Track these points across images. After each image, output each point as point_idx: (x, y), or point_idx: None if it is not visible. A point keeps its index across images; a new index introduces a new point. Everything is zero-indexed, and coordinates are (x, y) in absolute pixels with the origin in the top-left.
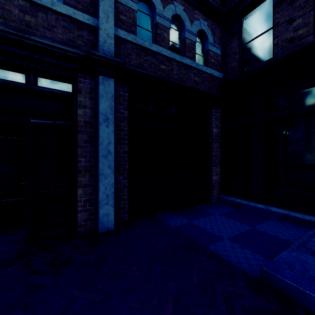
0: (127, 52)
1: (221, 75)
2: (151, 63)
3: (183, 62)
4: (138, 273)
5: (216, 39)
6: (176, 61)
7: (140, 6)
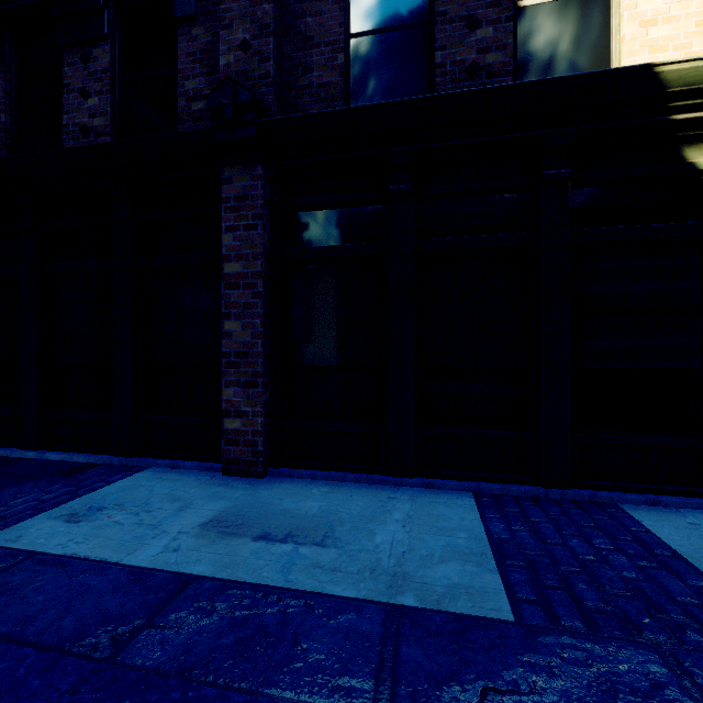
0: None
1: None
2: None
3: None
4: None
5: None
6: None
7: None
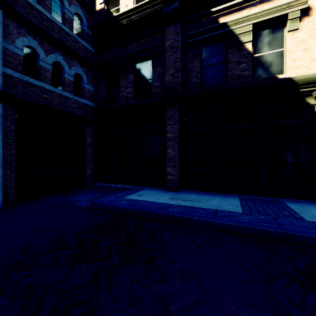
0: (14, 84)
1: (93, 104)
2: (36, 93)
3: (62, 94)
4: (25, 216)
5: (90, 80)
6: (57, 93)
7: (26, 50)
